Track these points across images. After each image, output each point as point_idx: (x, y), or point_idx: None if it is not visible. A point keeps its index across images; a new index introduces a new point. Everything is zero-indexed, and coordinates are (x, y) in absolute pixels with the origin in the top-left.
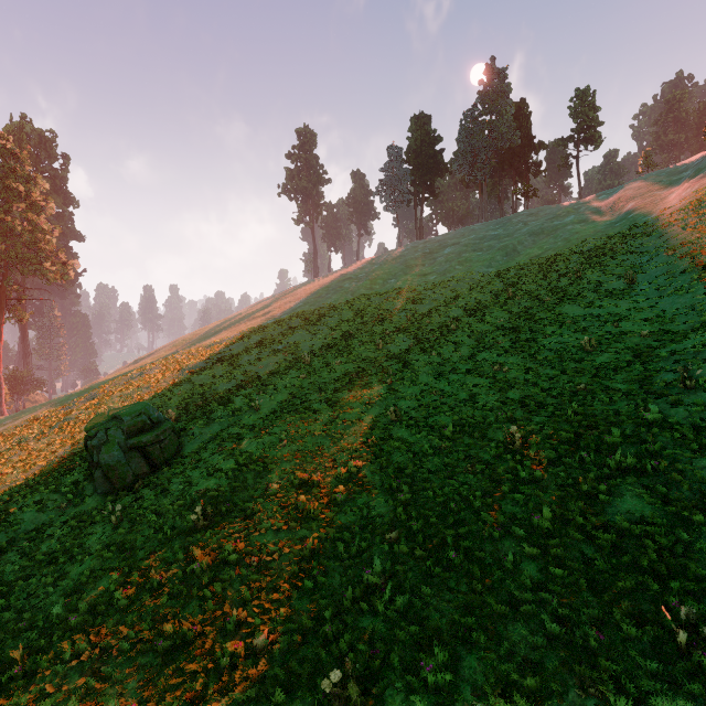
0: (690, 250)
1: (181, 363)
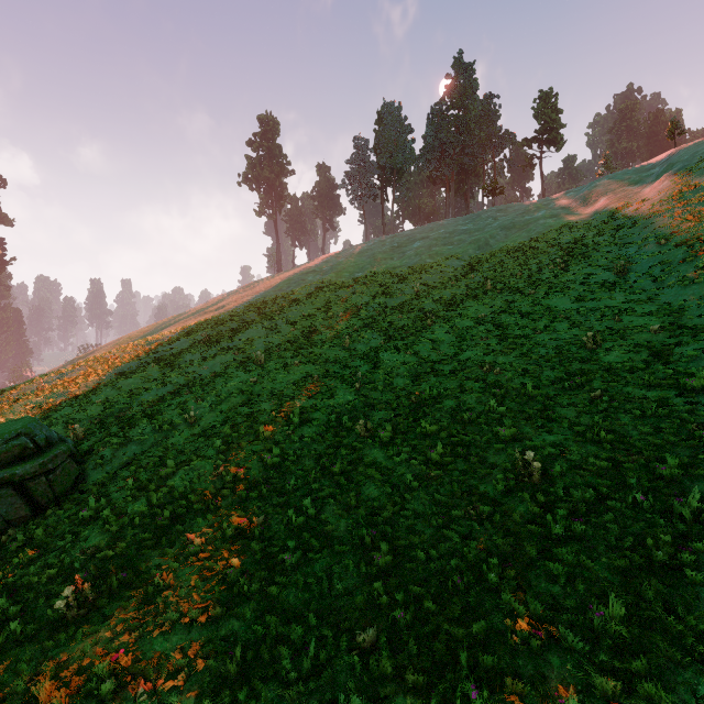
0: (684, 239)
1: (112, 363)
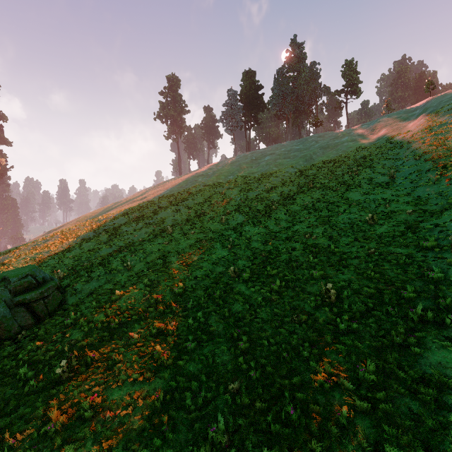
0: (430, 157)
1: (77, 233)
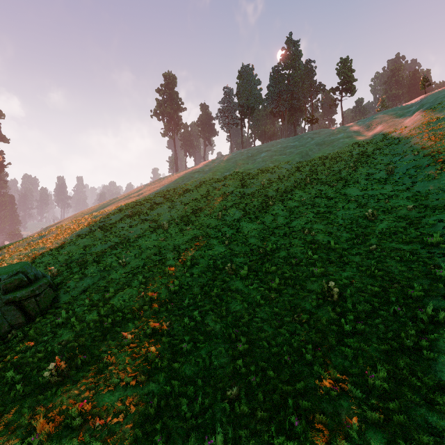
0: (429, 152)
1: (72, 229)
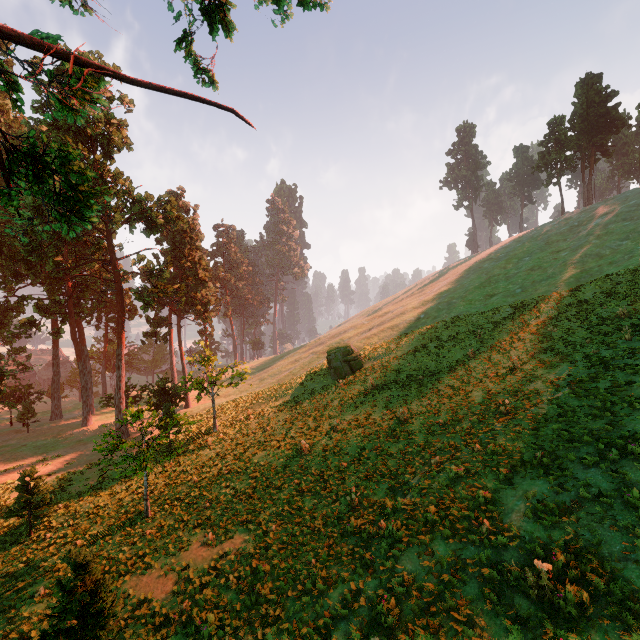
0: None
1: (365, 326)
